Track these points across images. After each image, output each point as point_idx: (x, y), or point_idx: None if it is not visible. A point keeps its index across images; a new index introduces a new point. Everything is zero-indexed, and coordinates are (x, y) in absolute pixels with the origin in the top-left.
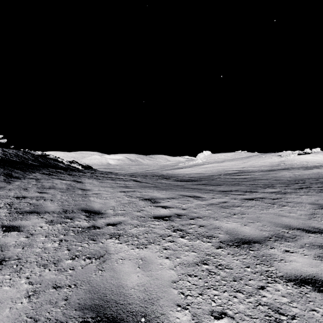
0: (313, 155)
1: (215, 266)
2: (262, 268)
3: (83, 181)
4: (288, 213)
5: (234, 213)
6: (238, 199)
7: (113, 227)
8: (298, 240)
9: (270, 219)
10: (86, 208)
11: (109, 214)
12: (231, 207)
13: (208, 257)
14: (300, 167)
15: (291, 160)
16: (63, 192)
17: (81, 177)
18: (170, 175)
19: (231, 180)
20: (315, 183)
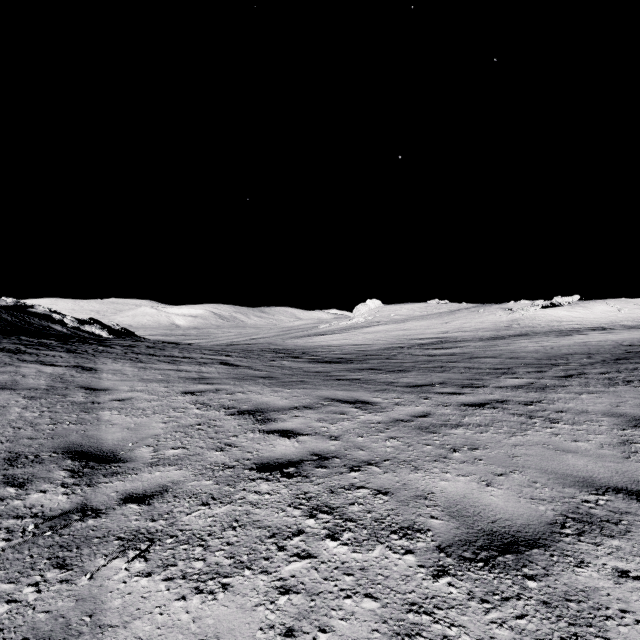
0: (568, 309)
1: None
2: None
3: (99, 367)
4: (574, 442)
5: (453, 447)
6: (452, 406)
7: (140, 510)
8: (634, 531)
9: (540, 461)
10: (79, 446)
11: (139, 461)
12: (442, 429)
13: (414, 619)
14: (547, 331)
15: (531, 317)
16: (34, 399)
17: (96, 357)
18: (302, 350)
19: (426, 360)
20: (590, 364)
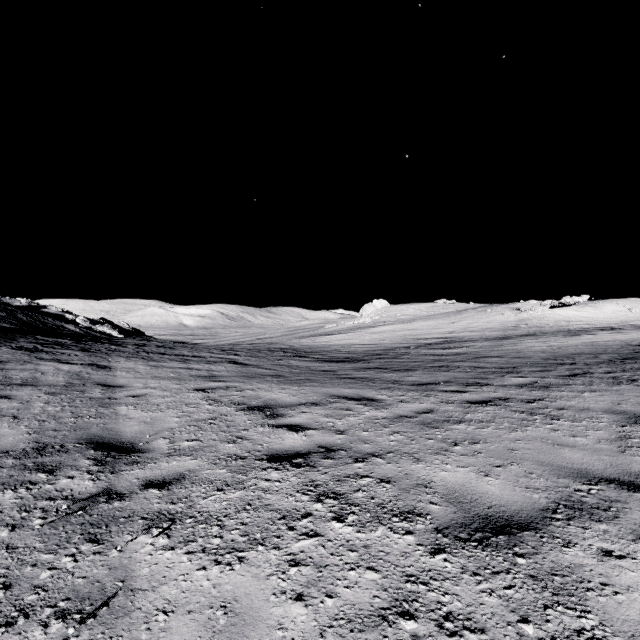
0: (577, 309)
1: (435, 622)
2: (565, 623)
3: (113, 365)
4: (572, 438)
5: (454, 441)
6: (455, 403)
7: (161, 494)
8: (621, 517)
9: (537, 454)
10: (100, 437)
11: (157, 451)
12: (445, 424)
13: (412, 588)
14: (555, 331)
15: (540, 317)
16: (55, 394)
17: (109, 355)
18: (309, 349)
19: (432, 359)
20: (596, 364)
